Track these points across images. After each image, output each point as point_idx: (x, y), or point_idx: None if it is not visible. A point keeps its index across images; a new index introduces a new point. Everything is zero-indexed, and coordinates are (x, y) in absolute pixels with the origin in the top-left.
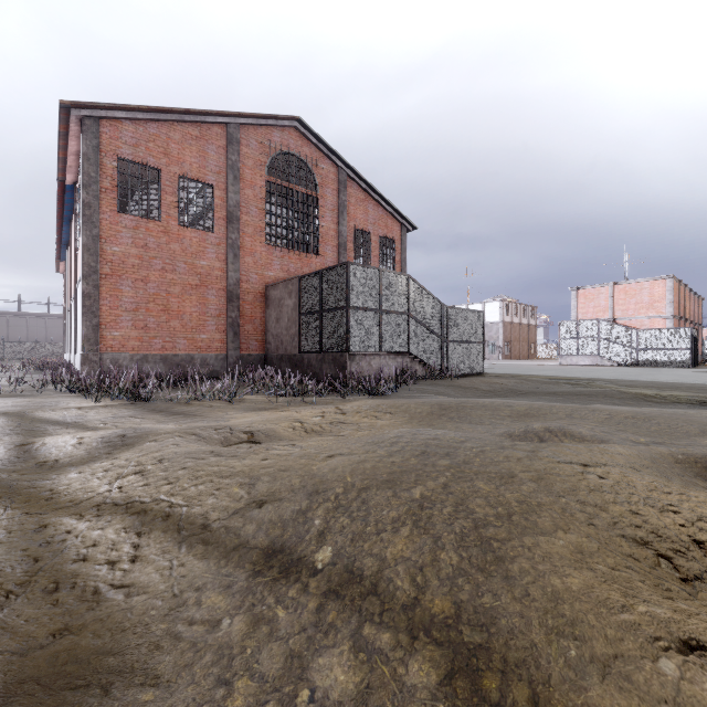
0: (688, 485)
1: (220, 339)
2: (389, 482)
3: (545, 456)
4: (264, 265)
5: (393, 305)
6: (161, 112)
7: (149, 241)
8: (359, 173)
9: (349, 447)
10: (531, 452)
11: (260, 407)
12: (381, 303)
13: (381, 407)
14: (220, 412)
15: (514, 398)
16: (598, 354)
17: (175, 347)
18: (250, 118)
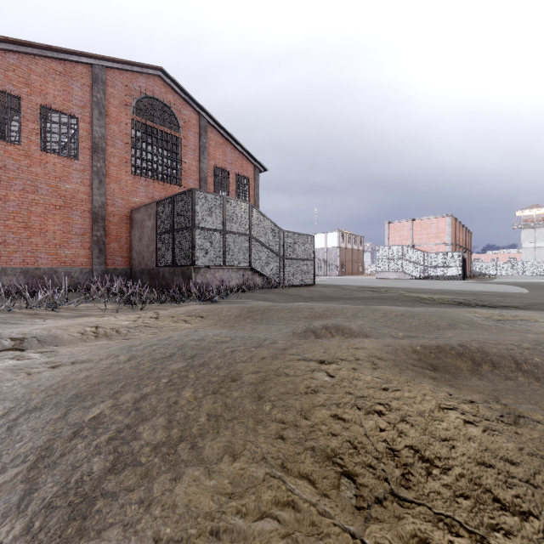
0: (418, 376)
1: (85, 255)
2: (79, 396)
3: (291, 354)
4: (130, 192)
5: (236, 227)
6: (21, 44)
7: (8, 163)
8: (218, 121)
9: (94, 353)
10: (282, 350)
11: (88, 313)
12: (225, 225)
13: (196, 311)
14: (38, 319)
15: (323, 302)
16: (402, 270)
17: (37, 261)
18: (115, 63)
